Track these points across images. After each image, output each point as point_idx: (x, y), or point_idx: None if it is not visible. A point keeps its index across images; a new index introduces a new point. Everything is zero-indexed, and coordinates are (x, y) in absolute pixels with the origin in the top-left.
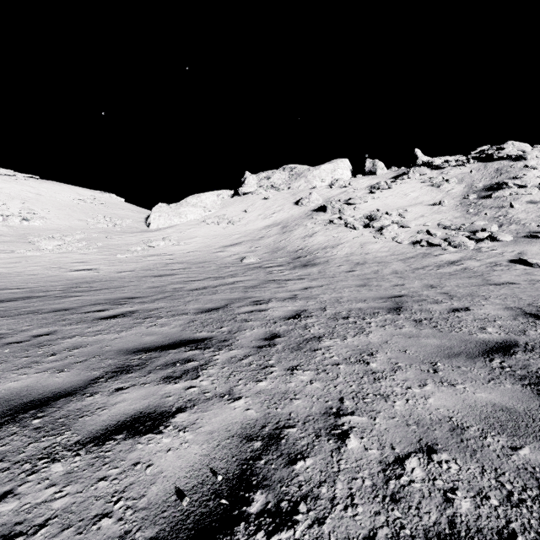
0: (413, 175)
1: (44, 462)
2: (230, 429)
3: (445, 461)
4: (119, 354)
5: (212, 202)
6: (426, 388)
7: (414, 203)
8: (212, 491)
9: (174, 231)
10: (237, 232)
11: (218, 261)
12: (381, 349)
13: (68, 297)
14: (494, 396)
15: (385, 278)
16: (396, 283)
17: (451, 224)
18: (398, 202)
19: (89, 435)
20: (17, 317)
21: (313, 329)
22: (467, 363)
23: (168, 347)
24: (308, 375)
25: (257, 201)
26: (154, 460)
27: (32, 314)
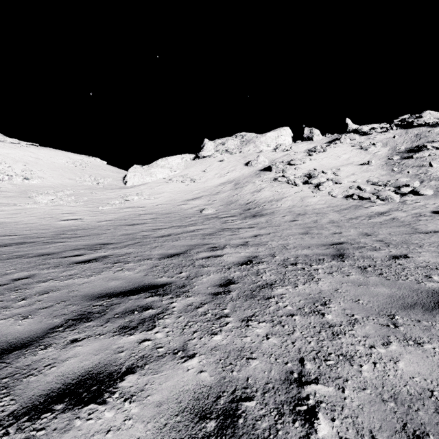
0: (344, 140)
1: None
2: (181, 400)
3: None
4: (83, 300)
5: (177, 163)
6: (391, 348)
7: (346, 164)
8: None
9: (146, 188)
10: (197, 188)
11: (181, 213)
12: (334, 298)
13: (54, 243)
14: None
15: (324, 226)
16: (335, 231)
17: (379, 181)
18: (332, 162)
19: (26, 404)
20: (5, 261)
21: (265, 275)
22: (425, 316)
23: (129, 292)
24: (263, 328)
25: (214, 163)
26: None
27: (19, 258)
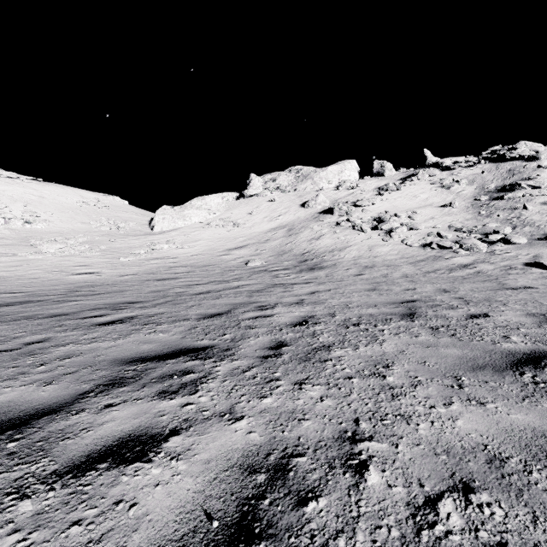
0: (422, 176)
1: (11, 499)
2: (230, 458)
3: (487, 505)
4: (113, 365)
5: (216, 204)
6: (452, 407)
7: (424, 205)
8: (205, 542)
9: (178, 234)
10: (242, 235)
11: (222, 265)
12: (397, 360)
13: (67, 301)
14: (531, 418)
15: (395, 281)
16: (408, 287)
17: (463, 227)
18: (407, 203)
19: (68, 464)
20: (11, 323)
21: (322, 337)
22: (494, 377)
23: (166, 356)
24: (318, 391)
25: (263, 203)
26: (140, 497)
27: (28, 319)
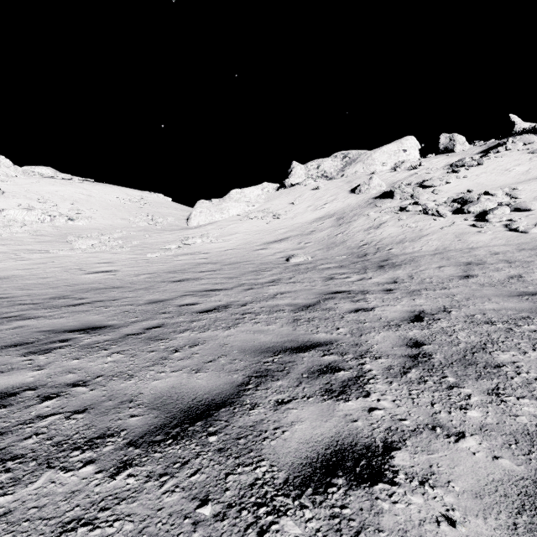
0: (513, 145)
1: None
2: None
3: None
4: None
5: (256, 196)
6: None
7: (525, 179)
8: None
9: (214, 228)
10: (283, 226)
11: (258, 261)
12: None
13: (15, 320)
14: None
15: None
16: None
17: None
18: (498, 179)
19: None
20: None
21: None
22: None
23: None
24: None
25: (306, 192)
26: None
27: None
